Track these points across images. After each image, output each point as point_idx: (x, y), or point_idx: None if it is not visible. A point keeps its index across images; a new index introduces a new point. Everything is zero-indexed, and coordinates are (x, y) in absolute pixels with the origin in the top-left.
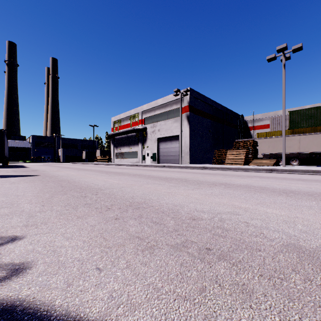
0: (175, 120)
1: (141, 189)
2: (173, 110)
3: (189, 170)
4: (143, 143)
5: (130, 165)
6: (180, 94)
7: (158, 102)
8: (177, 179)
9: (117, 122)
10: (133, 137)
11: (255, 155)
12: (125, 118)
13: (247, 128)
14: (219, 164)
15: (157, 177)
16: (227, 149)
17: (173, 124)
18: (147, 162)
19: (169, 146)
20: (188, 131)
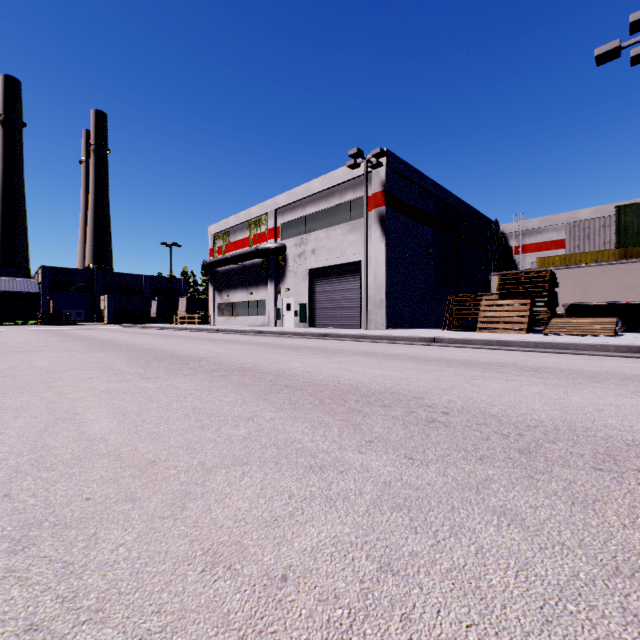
0: (352, 227)
1: (115, 632)
2: (346, 203)
3: (398, 349)
4: (277, 281)
5: (244, 332)
6: (365, 163)
7: (311, 187)
8: (387, 404)
9: (222, 236)
10: (255, 268)
11: (553, 308)
12: (238, 225)
13: (506, 249)
14: (461, 329)
15: (306, 384)
16: (480, 294)
17: (347, 237)
18: (287, 324)
19: (337, 288)
20: (382, 251)
